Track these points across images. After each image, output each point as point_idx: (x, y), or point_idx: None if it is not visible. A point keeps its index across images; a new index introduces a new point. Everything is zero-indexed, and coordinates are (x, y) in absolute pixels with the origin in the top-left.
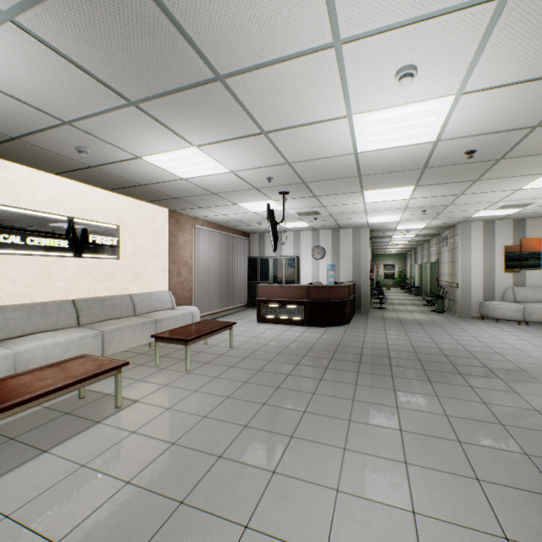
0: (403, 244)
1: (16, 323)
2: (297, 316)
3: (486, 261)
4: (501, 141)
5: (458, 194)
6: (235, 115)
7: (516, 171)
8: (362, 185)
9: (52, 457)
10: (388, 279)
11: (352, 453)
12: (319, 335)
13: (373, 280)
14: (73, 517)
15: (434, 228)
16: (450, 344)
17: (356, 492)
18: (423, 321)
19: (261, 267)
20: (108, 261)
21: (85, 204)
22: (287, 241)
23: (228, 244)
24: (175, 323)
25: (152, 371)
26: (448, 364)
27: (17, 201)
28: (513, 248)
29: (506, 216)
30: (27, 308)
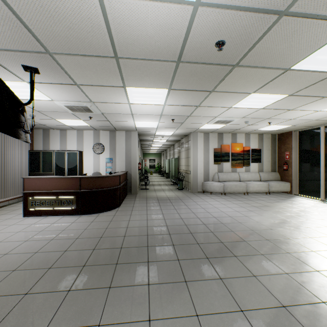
0: (160, 146)
1: None
2: (69, 206)
3: (205, 157)
4: (249, 32)
5: (197, 105)
6: None
7: (238, 86)
8: (123, 77)
9: None
10: (151, 168)
11: None
12: (86, 225)
13: (143, 169)
14: None
15: (178, 135)
16: (192, 218)
17: None
18: (172, 198)
19: (43, 159)
20: None
21: None
22: (71, 138)
23: None
24: None
25: None
26: (196, 245)
27: None
28: (218, 150)
29: (215, 130)
30: None
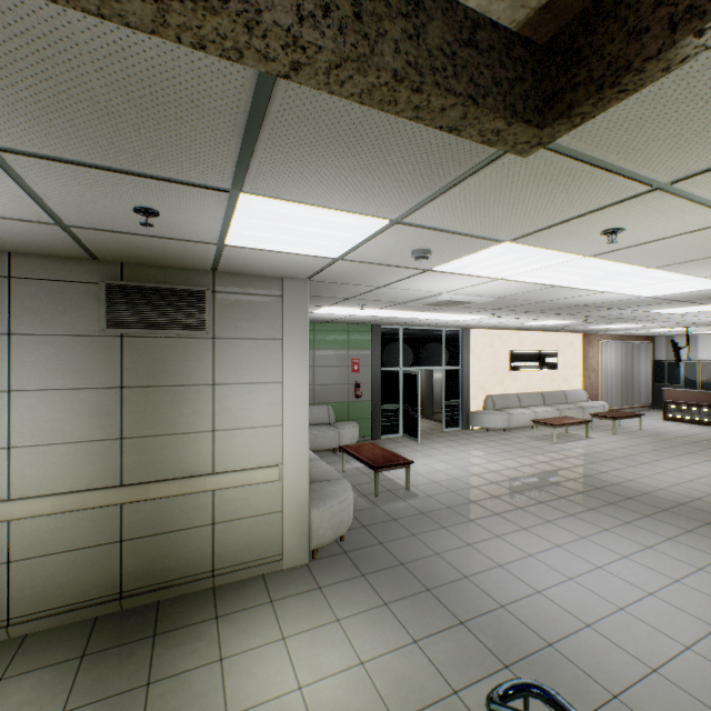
0: None
1: (525, 400)
2: (708, 418)
3: None
4: None
5: None
6: (648, 321)
7: None
8: None
9: (576, 442)
10: None
11: (709, 462)
12: None
13: None
14: (597, 450)
15: None
16: None
17: (703, 465)
18: None
19: (667, 370)
20: (551, 371)
21: (542, 342)
22: (704, 344)
23: (629, 351)
24: (593, 411)
25: (591, 431)
26: None
27: (522, 347)
28: None
29: None
30: (527, 395)
